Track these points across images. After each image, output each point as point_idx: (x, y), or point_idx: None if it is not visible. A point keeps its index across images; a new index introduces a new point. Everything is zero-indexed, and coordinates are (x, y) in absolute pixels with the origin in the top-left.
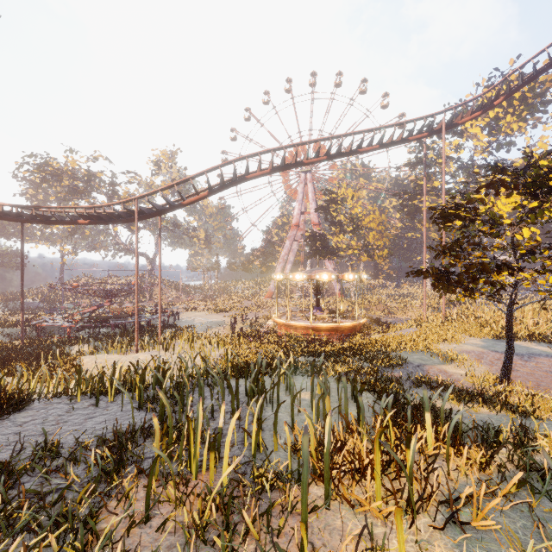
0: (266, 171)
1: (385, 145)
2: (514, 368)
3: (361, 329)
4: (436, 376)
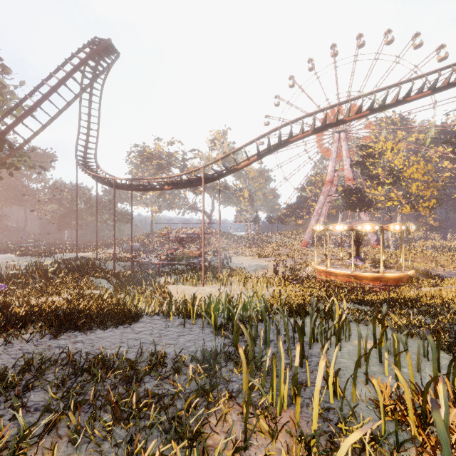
0: (308, 132)
1: (440, 89)
2: None
3: (408, 281)
4: None
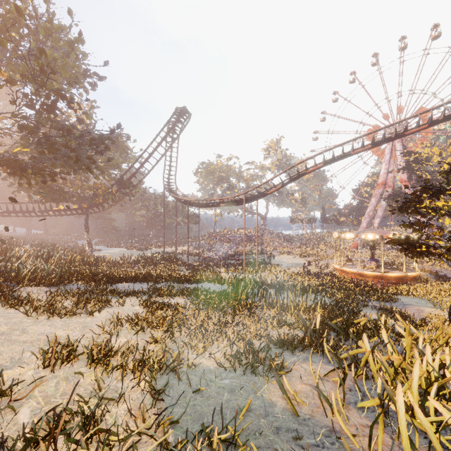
0: (320, 165)
1: (436, 122)
2: None
3: (413, 281)
4: (396, 307)
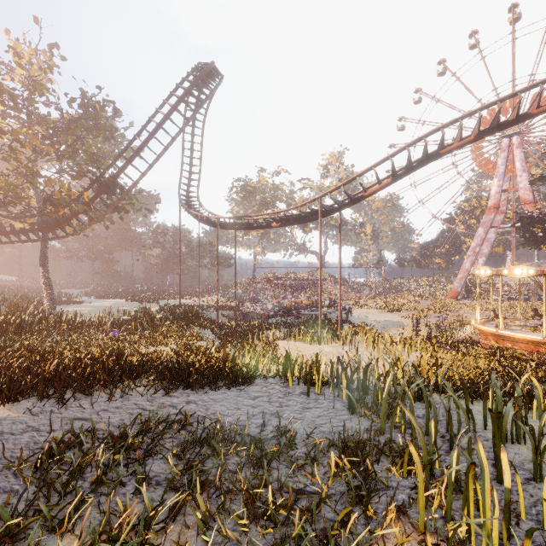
0: (469, 138)
1: None
2: None
3: None
4: None
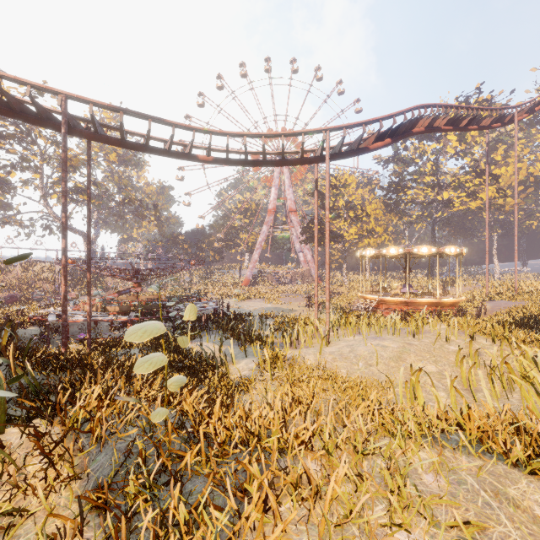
0: (422, 128)
1: (481, 127)
2: None
3: None
4: None
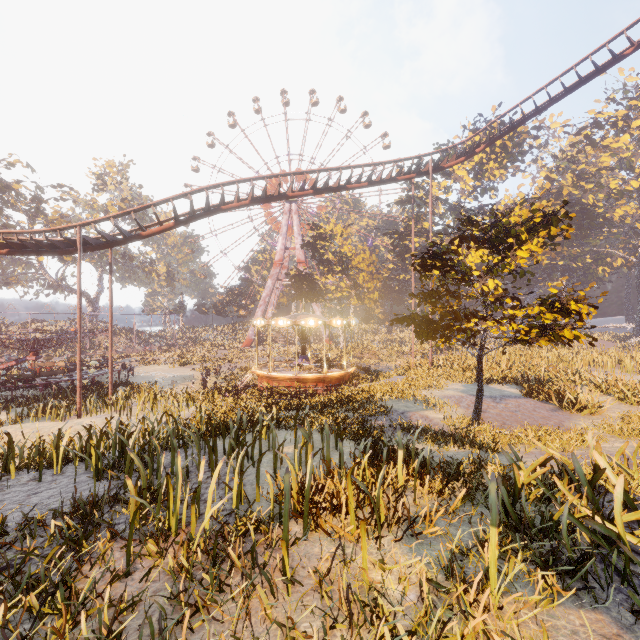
0: (245, 202)
1: (374, 183)
2: (487, 410)
3: (350, 379)
4: (417, 421)
